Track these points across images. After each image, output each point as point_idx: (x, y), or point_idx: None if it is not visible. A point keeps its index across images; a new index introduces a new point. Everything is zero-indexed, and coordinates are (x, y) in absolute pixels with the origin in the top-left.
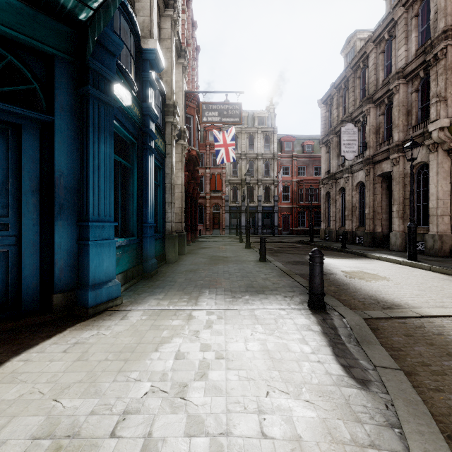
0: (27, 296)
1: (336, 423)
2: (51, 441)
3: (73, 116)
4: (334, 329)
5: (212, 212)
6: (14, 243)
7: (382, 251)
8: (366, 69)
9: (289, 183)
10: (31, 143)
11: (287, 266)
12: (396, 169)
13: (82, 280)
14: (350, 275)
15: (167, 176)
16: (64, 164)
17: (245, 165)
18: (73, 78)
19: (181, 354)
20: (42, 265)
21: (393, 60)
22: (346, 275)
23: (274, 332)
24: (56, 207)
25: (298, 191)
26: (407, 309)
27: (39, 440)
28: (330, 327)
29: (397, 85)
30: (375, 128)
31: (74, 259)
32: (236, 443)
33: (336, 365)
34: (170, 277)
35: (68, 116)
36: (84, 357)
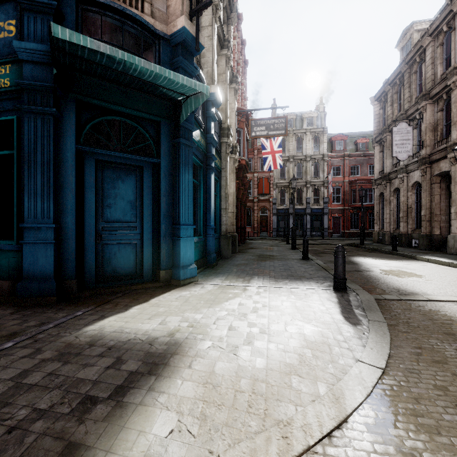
0: (146, 271)
1: (327, 332)
2: (189, 323)
3: (170, 157)
4: (348, 301)
5: (259, 215)
6: (139, 238)
7: (437, 254)
8: (423, 63)
9: (340, 184)
10: (148, 176)
11: (328, 264)
12: (454, 169)
13: (175, 263)
14: (386, 273)
15: (223, 187)
16: (166, 189)
17: (293, 168)
18: (170, 133)
19: (241, 303)
20: (153, 253)
21: (452, 53)
22: (382, 272)
23: (302, 299)
24: (162, 216)
25: (350, 192)
26: (420, 296)
27: (183, 322)
28: (345, 300)
29: (456, 81)
30: (432, 125)
31: (171, 249)
32: (272, 331)
33: (339, 316)
34: (227, 268)
35: (168, 158)
36: (188, 301)
